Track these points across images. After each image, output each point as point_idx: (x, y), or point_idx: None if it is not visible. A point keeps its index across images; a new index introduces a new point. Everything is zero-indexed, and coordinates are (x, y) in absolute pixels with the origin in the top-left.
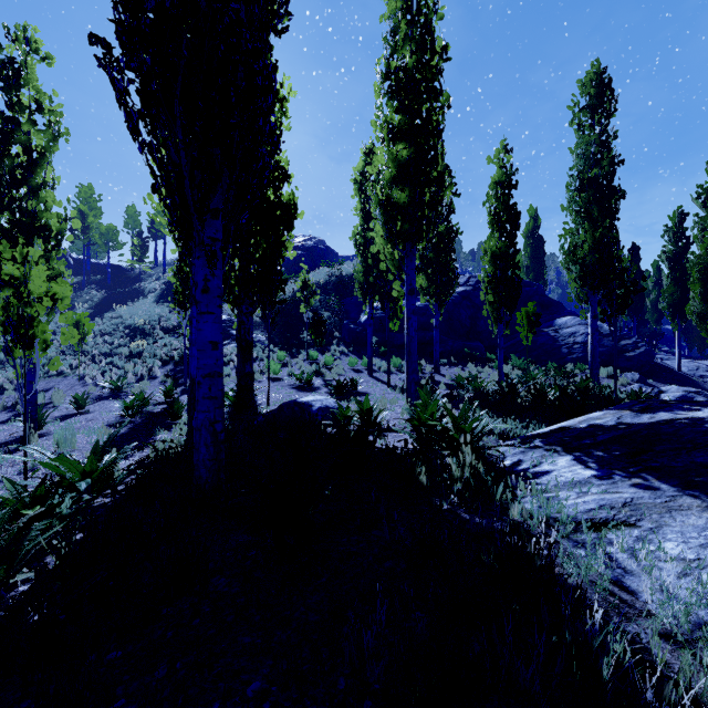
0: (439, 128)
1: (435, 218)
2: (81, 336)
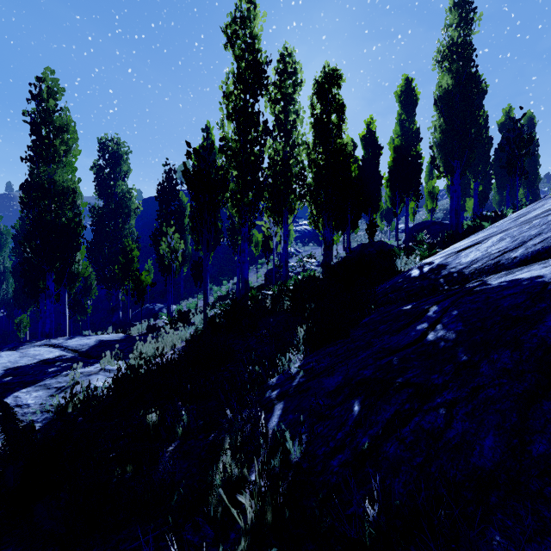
0: (537, 163)
1: (535, 183)
2: (393, 228)
